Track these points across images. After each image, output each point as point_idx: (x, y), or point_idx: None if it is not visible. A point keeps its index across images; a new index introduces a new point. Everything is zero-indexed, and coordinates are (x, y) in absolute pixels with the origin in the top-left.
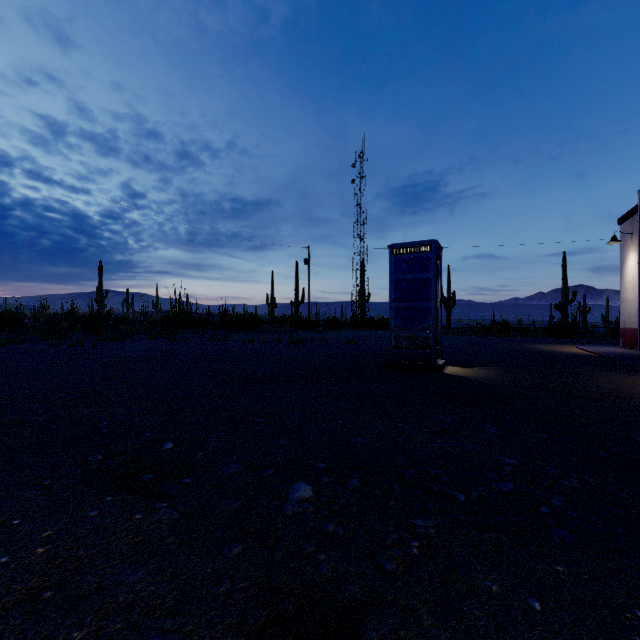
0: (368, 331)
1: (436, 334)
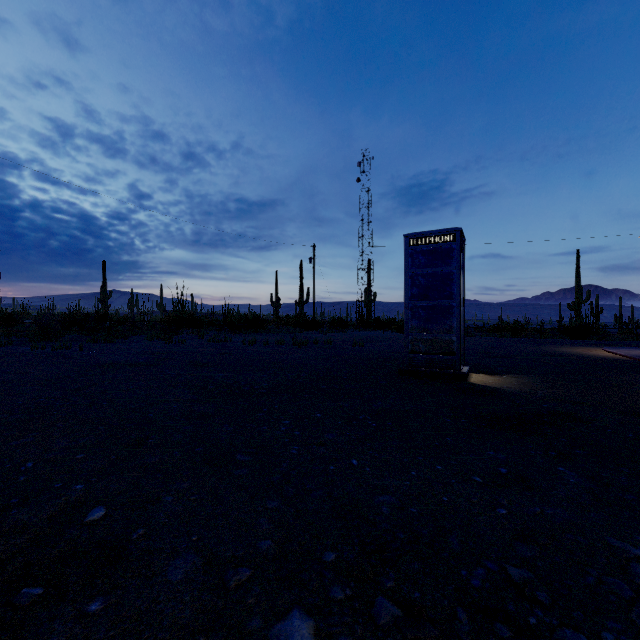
0: (374, 331)
1: (460, 337)
